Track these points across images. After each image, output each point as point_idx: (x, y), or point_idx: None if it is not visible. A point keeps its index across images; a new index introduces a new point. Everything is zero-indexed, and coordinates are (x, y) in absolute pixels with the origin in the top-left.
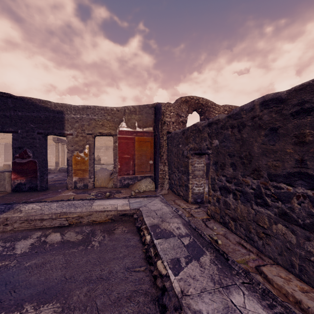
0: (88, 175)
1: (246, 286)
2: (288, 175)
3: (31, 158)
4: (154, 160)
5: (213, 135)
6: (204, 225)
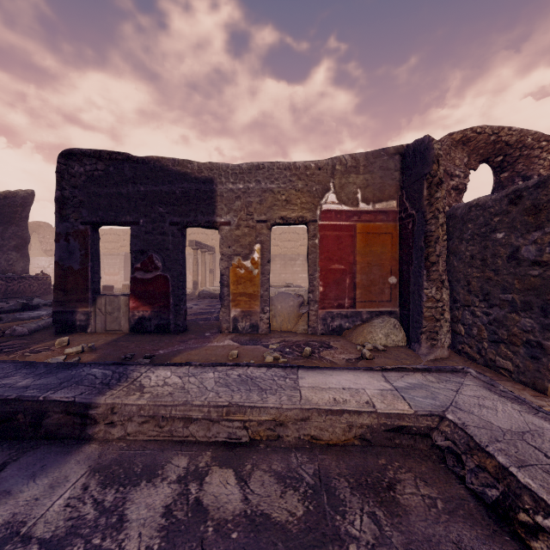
0: (258, 306)
1: None
2: None
3: (159, 270)
4: (403, 276)
5: None
6: None
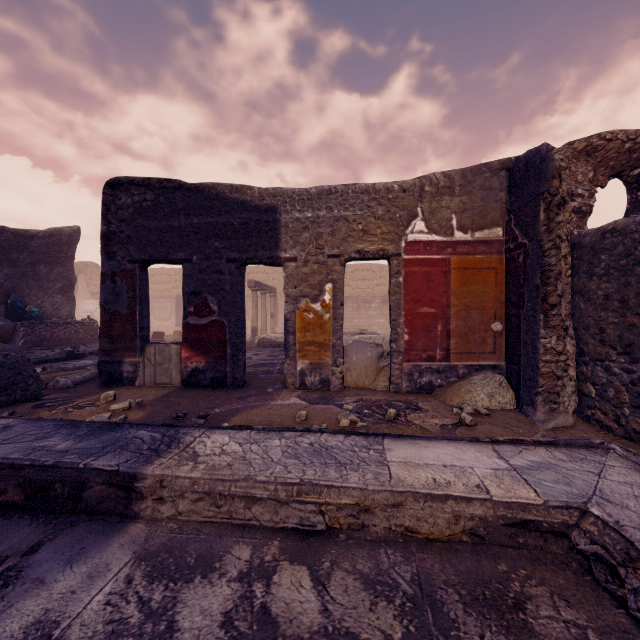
0: (329, 358)
1: None
2: None
3: (215, 315)
4: (511, 321)
5: None
6: None
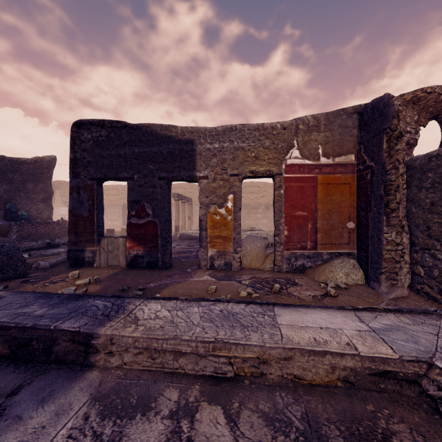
0: (231, 247)
1: None
2: None
3: (150, 217)
4: (361, 221)
5: None
6: None
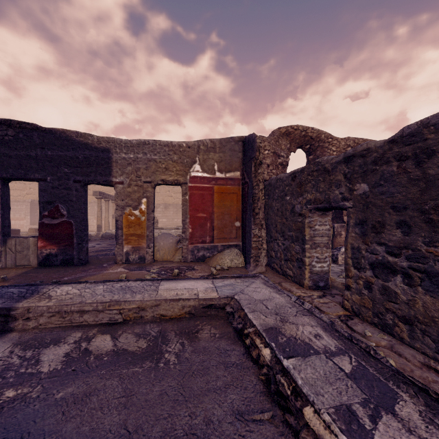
0: (145, 243)
1: None
2: None
3: (64, 217)
4: (243, 221)
5: (356, 176)
6: (347, 327)
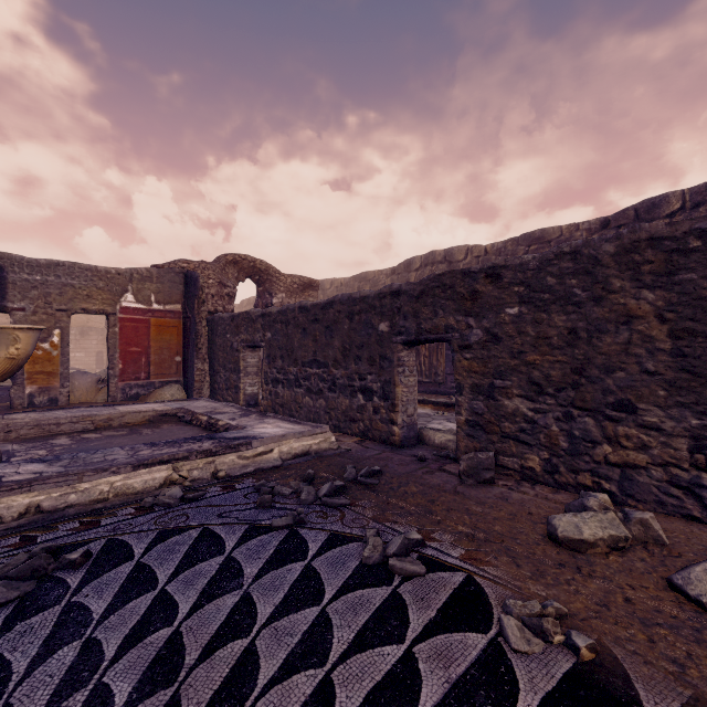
0: (58, 383)
1: (273, 418)
2: (310, 362)
3: None
4: (185, 356)
5: (267, 327)
6: None
